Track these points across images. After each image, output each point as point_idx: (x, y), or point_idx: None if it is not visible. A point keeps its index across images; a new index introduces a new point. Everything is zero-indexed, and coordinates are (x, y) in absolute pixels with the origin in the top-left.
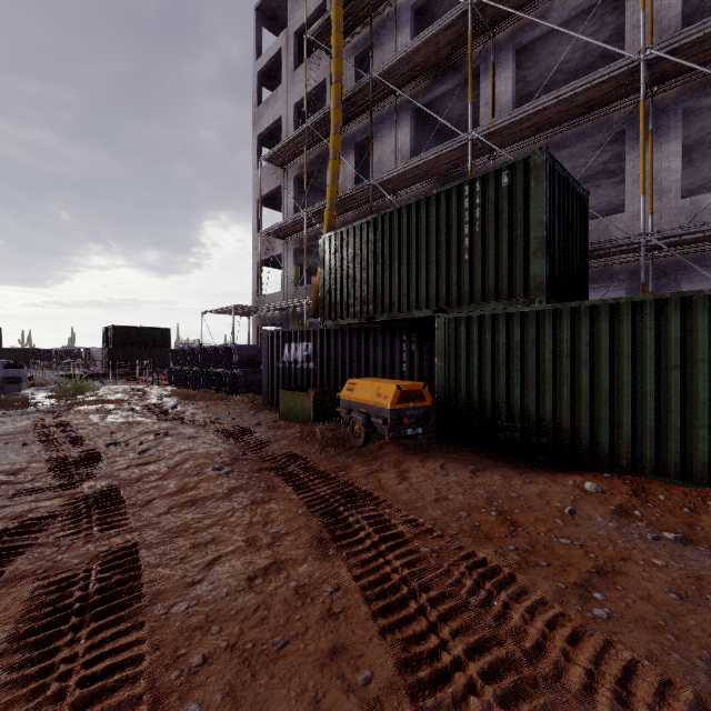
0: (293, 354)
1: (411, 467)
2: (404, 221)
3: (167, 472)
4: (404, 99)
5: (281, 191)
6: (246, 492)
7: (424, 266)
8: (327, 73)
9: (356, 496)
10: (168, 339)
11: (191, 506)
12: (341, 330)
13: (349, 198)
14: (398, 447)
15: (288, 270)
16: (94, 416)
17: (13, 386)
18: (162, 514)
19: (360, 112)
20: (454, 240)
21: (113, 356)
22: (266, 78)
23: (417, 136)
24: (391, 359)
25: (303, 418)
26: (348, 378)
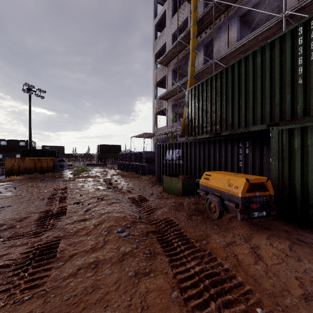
0: (171, 156)
1: (260, 243)
2: (243, 68)
3: (92, 229)
4: (233, 12)
5: (166, 78)
6: (133, 259)
7: (260, 94)
8: (188, 13)
9: (222, 281)
10: (120, 149)
11: (93, 268)
12: (198, 142)
13: (200, 73)
14: (243, 221)
15: (169, 115)
16: (80, 184)
17: (61, 168)
18: (71, 276)
19: (206, 27)
20: (288, 71)
21: (100, 156)
22: (159, 27)
23: (240, 32)
24: (231, 159)
25: (176, 192)
26: (202, 169)
